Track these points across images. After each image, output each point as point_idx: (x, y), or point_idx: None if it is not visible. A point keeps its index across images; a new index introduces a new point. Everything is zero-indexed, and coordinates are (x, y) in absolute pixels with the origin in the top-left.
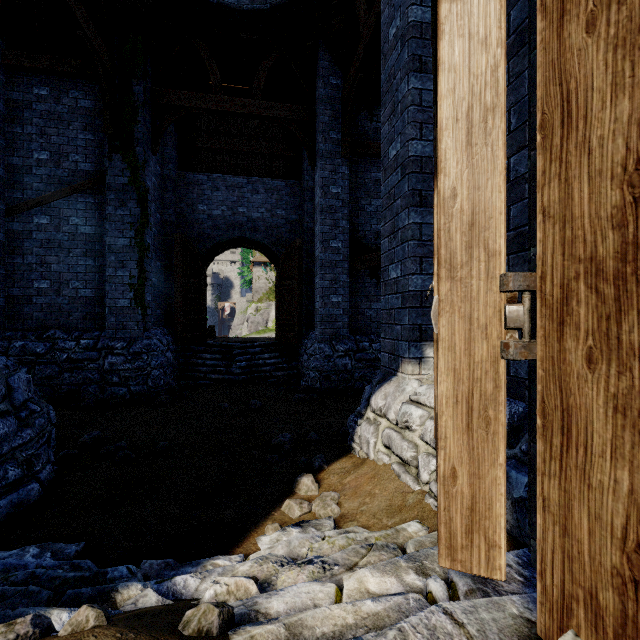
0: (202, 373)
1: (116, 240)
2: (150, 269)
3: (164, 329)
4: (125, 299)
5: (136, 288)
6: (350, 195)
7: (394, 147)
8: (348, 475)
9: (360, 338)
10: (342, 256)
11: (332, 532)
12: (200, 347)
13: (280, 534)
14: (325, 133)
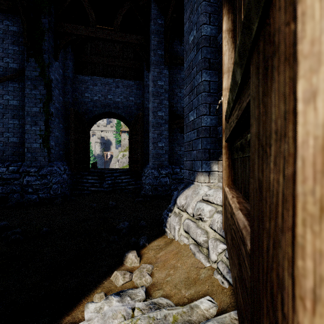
0: (86, 187)
1: (31, 108)
2: (53, 127)
3: (64, 162)
4: (37, 143)
5: (43, 137)
6: (169, 86)
7: (192, 34)
8: (161, 251)
9: (174, 167)
10: (164, 120)
11: (141, 303)
12: (85, 172)
13: (103, 302)
14: (155, 51)
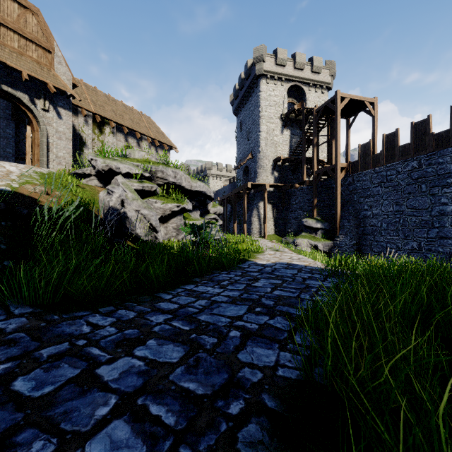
0: None
1: None
2: None
3: None
4: None
5: None
6: (16, 134)
7: None
8: None
9: None
10: (12, 155)
11: None
12: None
13: None
14: (4, 110)
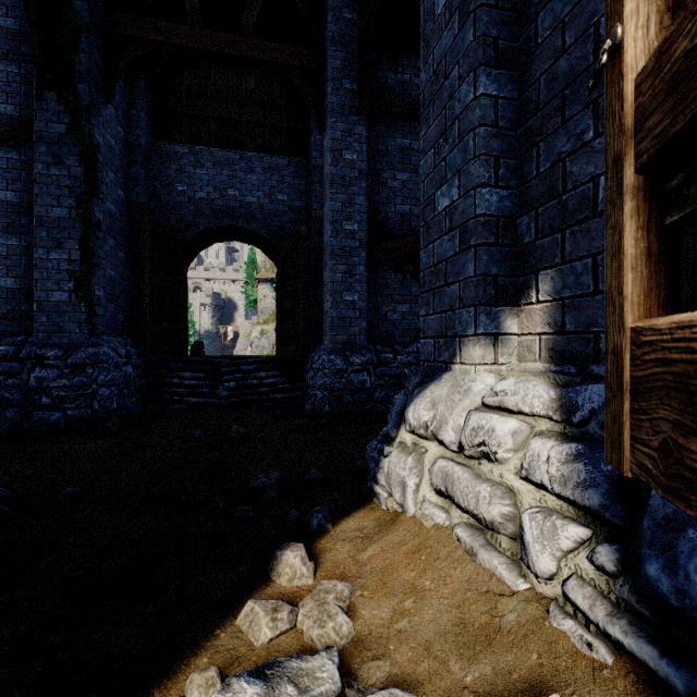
0: (178, 396)
1: (49, 210)
2: (101, 254)
3: (127, 339)
4: (62, 291)
5: (78, 276)
6: (369, 165)
7: None
8: (368, 544)
9: (382, 348)
10: (358, 242)
11: None
12: (178, 364)
13: None
14: (336, 81)
